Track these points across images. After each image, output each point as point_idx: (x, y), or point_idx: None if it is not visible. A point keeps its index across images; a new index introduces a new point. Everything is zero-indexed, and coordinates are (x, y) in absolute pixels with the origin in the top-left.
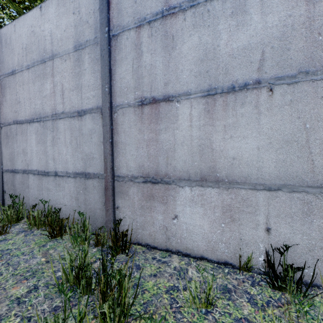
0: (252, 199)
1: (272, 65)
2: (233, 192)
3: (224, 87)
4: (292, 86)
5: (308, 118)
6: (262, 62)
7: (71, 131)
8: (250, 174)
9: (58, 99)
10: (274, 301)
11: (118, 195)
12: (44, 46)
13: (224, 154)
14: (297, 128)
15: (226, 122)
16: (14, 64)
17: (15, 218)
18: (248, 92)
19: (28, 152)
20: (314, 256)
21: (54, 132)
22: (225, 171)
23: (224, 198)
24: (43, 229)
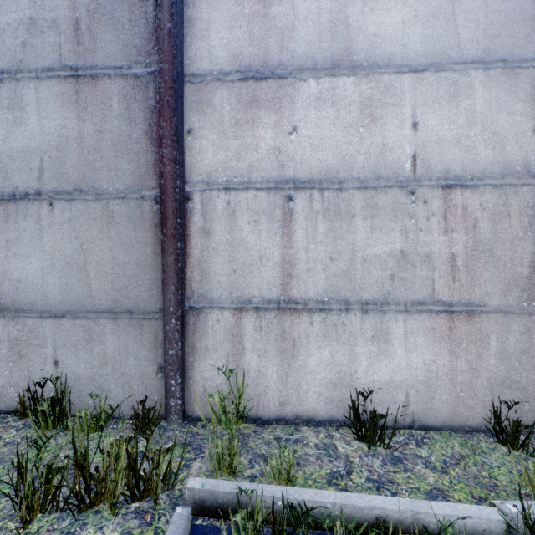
0: (39, 329)
1: (51, 176)
2: (20, 322)
3: (5, 193)
4: (70, 203)
5: (84, 240)
6: (41, 171)
7: None
8: (36, 300)
9: None
10: (21, 440)
11: None
12: None
13: (8, 276)
14: (75, 249)
15: (8, 237)
16: None
17: None
18: (30, 203)
19: None
20: (96, 385)
21: None
22: (11, 297)
23: (11, 330)
24: None
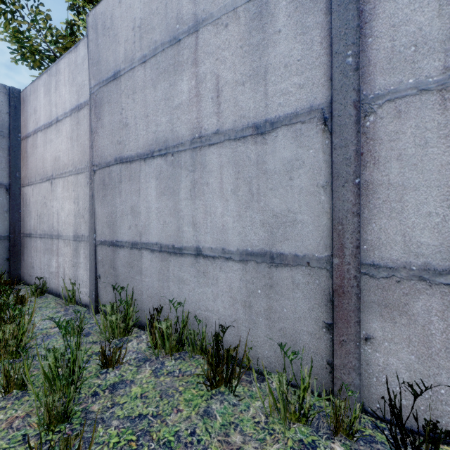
0: None
1: None
2: None
3: None
4: None
5: None
6: None
7: (238, 168)
8: None
9: (206, 107)
10: None
11: (371, 309)
12: (177, 11)
13: None
14: None
15: None
16: (118, 61)
17: (122, 327)
18: None
19: (141, 211)
20: None
21: (196, 173)
22: None
23: None
24: (178, 357)
